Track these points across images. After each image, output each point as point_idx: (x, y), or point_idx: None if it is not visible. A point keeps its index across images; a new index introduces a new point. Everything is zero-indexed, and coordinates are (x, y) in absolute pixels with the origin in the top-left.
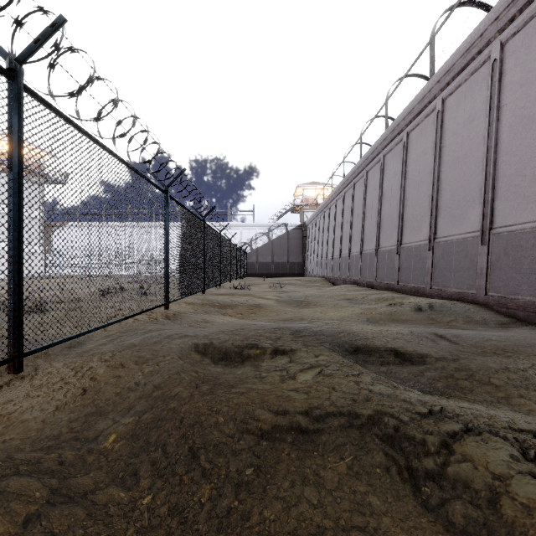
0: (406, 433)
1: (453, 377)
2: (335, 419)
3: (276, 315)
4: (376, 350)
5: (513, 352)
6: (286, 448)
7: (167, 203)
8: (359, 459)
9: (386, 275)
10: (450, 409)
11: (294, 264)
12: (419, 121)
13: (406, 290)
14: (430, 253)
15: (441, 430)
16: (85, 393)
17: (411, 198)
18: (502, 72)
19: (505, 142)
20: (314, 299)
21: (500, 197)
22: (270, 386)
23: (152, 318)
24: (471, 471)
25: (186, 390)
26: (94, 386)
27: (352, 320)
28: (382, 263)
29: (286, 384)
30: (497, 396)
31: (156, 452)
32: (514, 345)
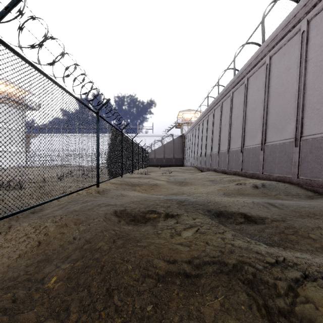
0: (261, 278)
1: (284, 233)
2: (210, 266)
3: (167, 190)
4: (232, 214)
5: (320, 215)
6: (176, 289)
7: (98, 121)
8: (228, 298)
9: (234, 165)
10: (290, 260)
11: (177, 159)
12: (255, 71)
13: (247, 175)
14: (262, 152)
15: (287, 277)
16: (40, 244)
17: (250, 118)
18: (308, 39)
19: (310, 82)
20: (190, 180)
21: (307, 117)
22: (163, 241)
23: (89, 193)
24: (314, 311)
25: (106, 244)
26: (46, 240)
27: (214, 194)
28: (231, 158)
29: (175, 239)
30: (315, 246)
31: (83, 292)
32: (320, 211)
